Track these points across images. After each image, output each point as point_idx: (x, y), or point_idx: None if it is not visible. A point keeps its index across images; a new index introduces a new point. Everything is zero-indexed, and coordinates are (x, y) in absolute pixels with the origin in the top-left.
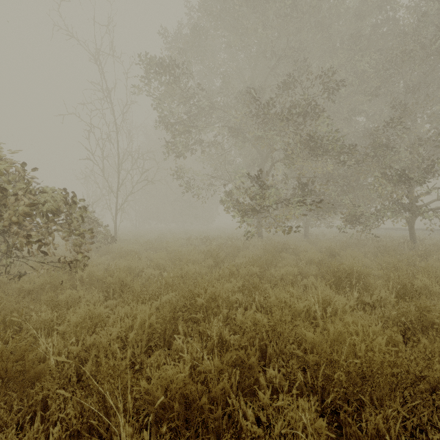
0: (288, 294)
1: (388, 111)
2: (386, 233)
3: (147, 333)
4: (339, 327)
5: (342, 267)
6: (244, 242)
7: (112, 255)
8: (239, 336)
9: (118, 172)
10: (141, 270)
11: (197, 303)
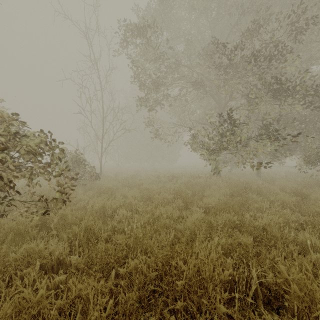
0: None
1: None
2: None
3: None
4: None
5: None
6: (206, 180)
7: (93, 191)
8: None
9: (103, 123)
10: (115, 209)
11: (177, 288)
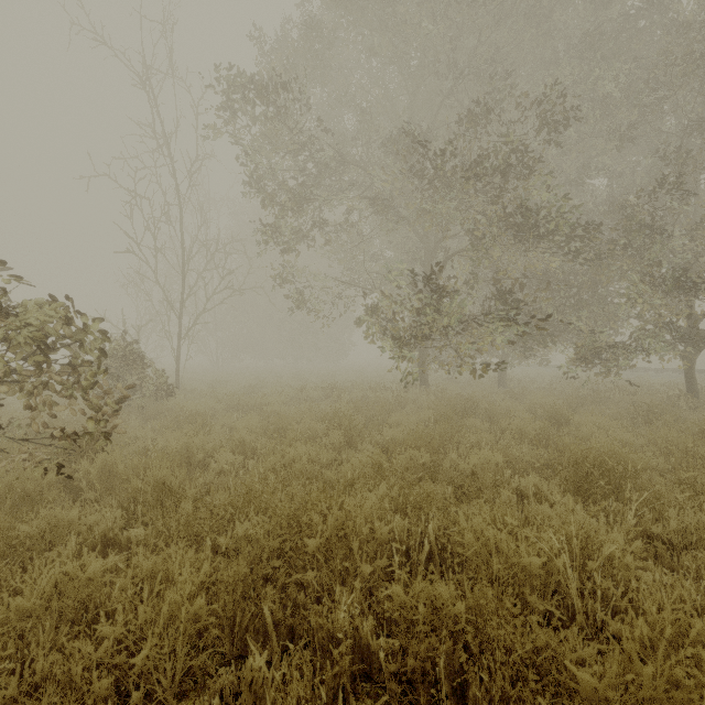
0: (503, 532)
1: (645, 169)
2: (636, 377)
3: (194, 622)
4: (668, 668)
5: (590, 453)
6: (397, 395)
7: (163, 421)
8: (399, 637)
9: (182, 274)
10: (210, 453)
11: (306, 549)
